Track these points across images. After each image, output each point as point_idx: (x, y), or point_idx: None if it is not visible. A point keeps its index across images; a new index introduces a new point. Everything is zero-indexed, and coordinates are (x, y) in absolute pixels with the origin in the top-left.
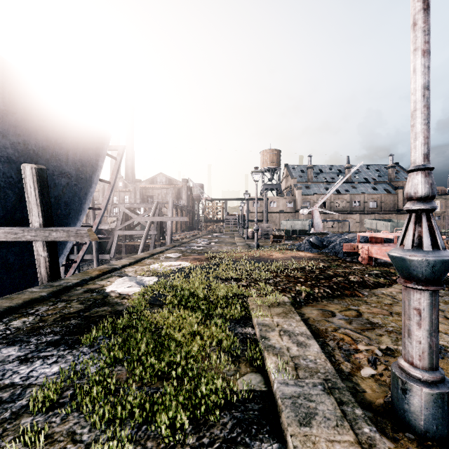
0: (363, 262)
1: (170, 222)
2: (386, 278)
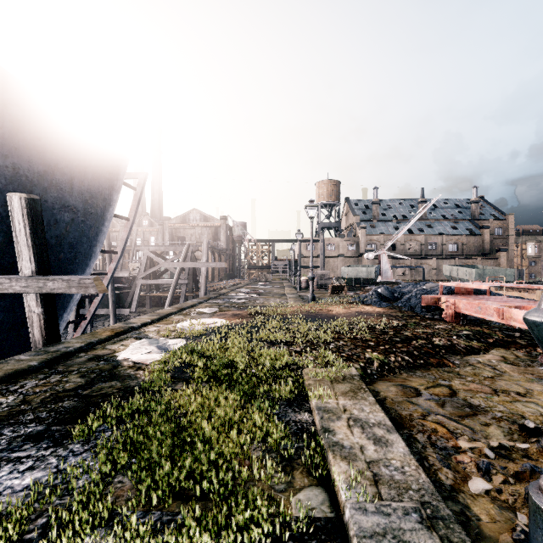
0: (448, 319)
1: (205, 269)
2: (480, 340)
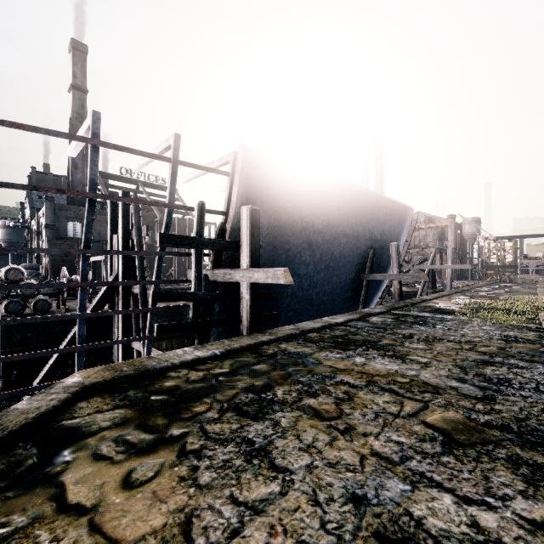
0: None
1: (450, 270)
2: None
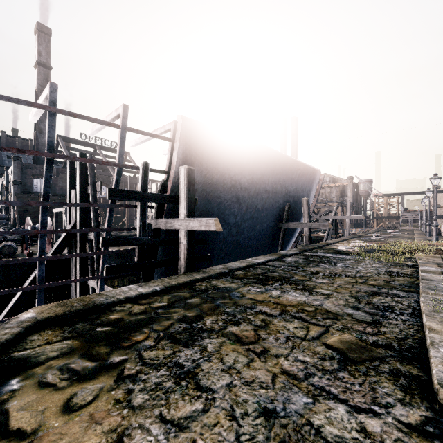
0: None
1: (349, 220)
2: None
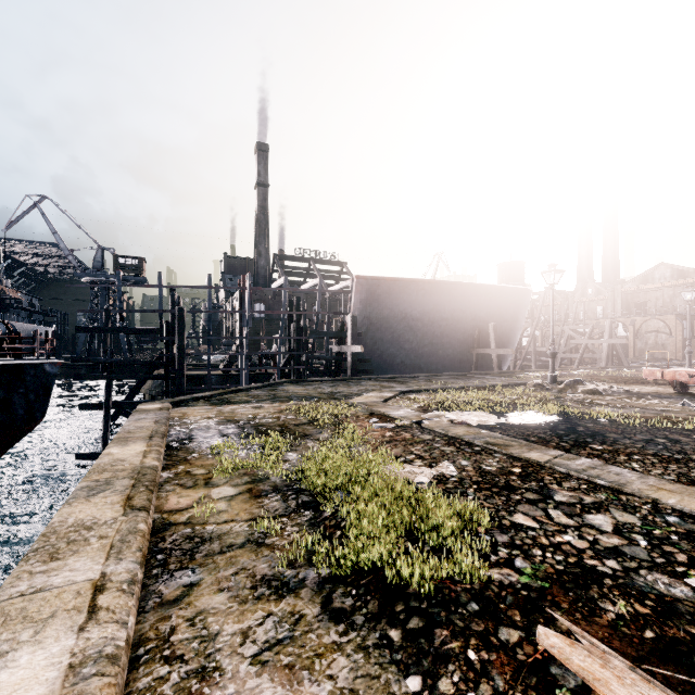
0: None
1: (606, 345)
2: None
